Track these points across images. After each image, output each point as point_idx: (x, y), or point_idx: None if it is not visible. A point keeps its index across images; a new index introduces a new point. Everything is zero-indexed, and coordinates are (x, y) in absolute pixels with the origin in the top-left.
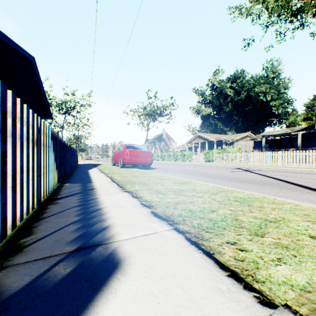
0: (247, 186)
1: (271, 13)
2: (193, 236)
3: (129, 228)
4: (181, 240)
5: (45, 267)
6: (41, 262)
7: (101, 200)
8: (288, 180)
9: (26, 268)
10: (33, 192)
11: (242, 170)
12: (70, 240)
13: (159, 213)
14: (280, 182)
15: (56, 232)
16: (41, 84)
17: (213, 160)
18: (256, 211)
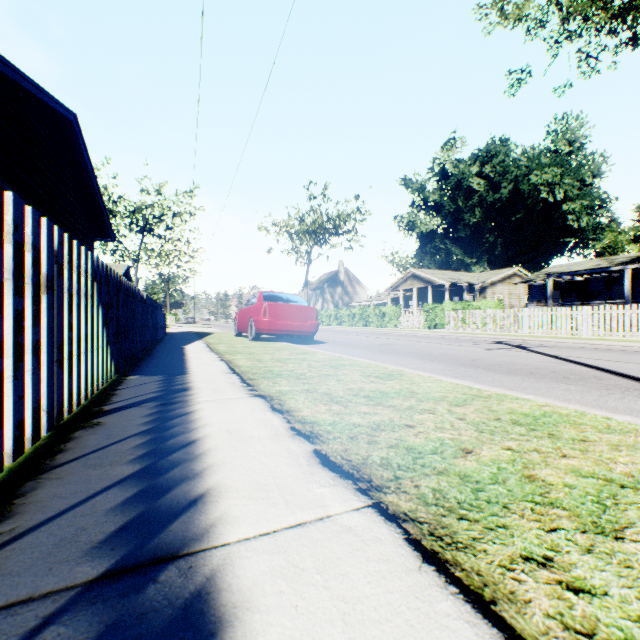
0: (529, 384)
1: (568, 14)
2: (426, 534)
3: (256, 503)
4: (396, 547)
5: None
6: None
7: (200, 419)
8: (618, 369)
9: None
10: (37, 401)
11: (508, 346)
12: (98, 539)
13: (334, 456)
14: (601, 375)
15: (70, 511)
16: (90, 170)
17: (444, 325)
18: (575, 453)
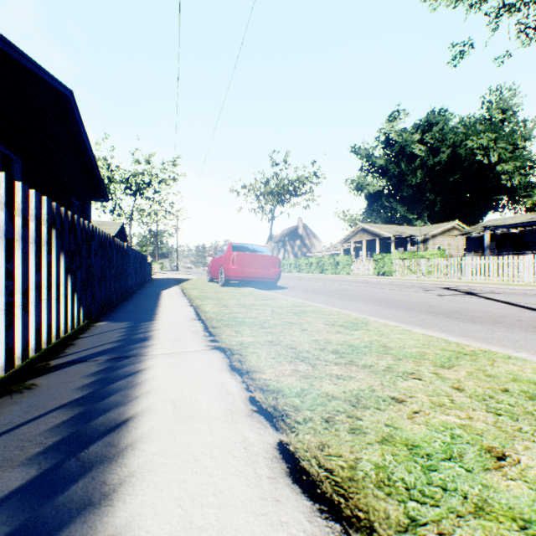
0: (502, 335)
1: None
2: None
3: None
4: None
5: None
6: None
7: (147, 381)
8: None
9: None
10: None
11: (458, 292)
12: None
13: (307, 460)
14: None
15: None
16: (86, 140)
17: (392, 272)
18: None
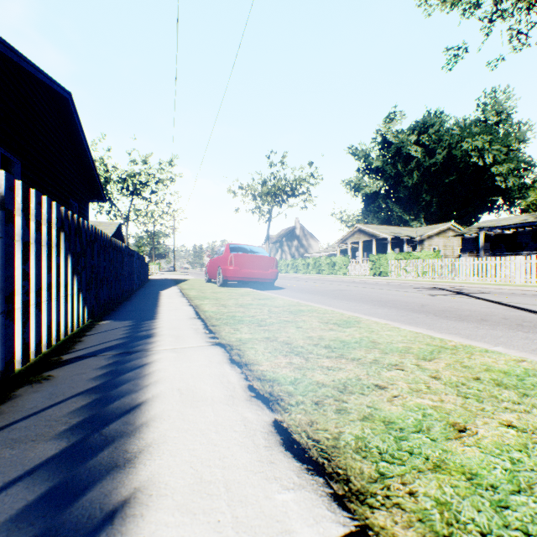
0: (486, 332)
1: None
2: None
3: (193, 522)
4: None
5: None
6: None
7: (154, 372)
8: None
9: None
10: None
11: (450, 293)
12: None
13: (298, 433)
14: None
15: None
16: (84, 141)
17: (388, 273)
18: None
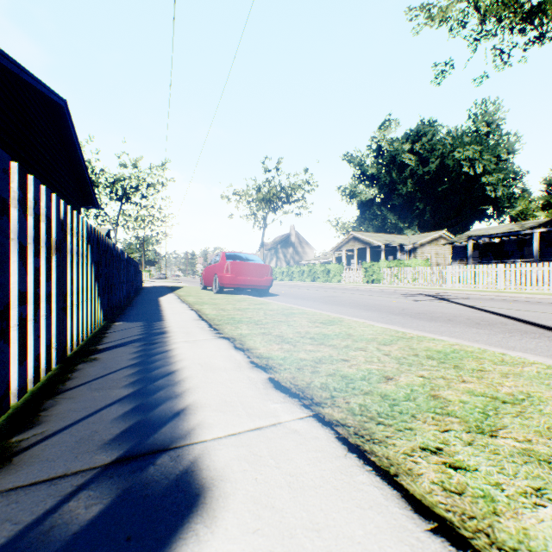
0: (446, 329)
1: (485, 16)
2: (352, 434)
3: (225, 414)
4: (329, 442)
5: (49, 503)
6: (43, 489)
7: (177, 355)
8: (521, 317)
9: (9, 505)
10: (49, 340)
11: (433, 298)
12: (108, 438)
13: (285, 382)
14: (506, 321)
15: (84, 420)
16: (78, 148)
17: (380, 280)
18: (472, 379)
